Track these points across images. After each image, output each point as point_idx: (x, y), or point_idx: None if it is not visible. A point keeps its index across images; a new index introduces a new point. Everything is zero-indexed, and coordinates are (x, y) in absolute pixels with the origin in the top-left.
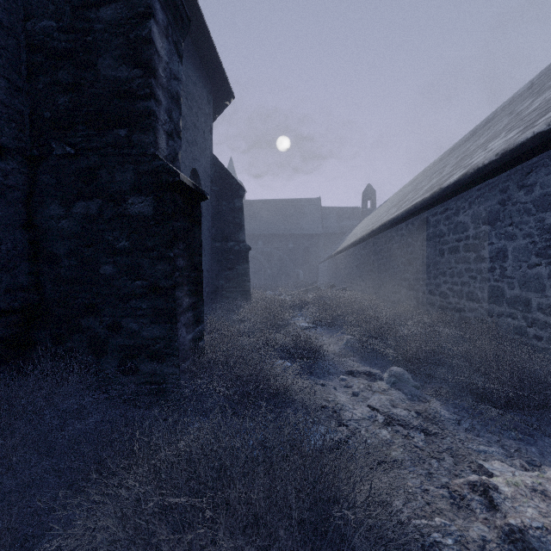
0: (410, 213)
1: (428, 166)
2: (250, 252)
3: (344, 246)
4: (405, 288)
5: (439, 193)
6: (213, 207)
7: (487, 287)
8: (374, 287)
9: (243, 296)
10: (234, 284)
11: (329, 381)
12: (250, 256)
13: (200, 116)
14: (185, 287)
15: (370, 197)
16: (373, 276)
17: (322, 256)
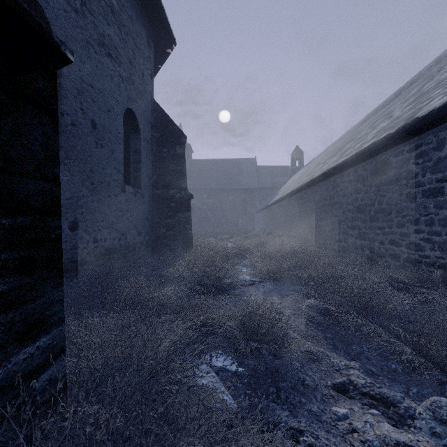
0: (363, 156)
1: (352, 127)
2: (196, 203)
3: (280, 197)
4: (354, 237)
5: (412, 125)
6: (153, 154)
7: None
8: (313, 235)
9: (184, 244)
10: (176, 232)
11: (316, 425)
12: (197, 206)
13: (137, 55)
14: None
15: (298, 157)
16: (312, 224)
17: (257, 207)
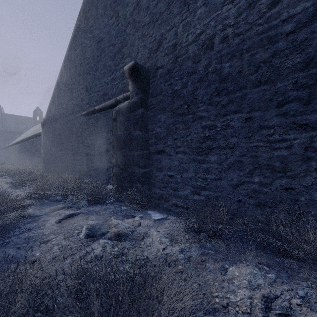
0: (29, 138)
1: None
2: None
3: (12, 143)
4: (30, 162)
5: (33, 135)
6: None
7: (40, 160)
8: (23, 162)
9: None
10: None
11: None
12: None
13: None
14: None
15: (39, 114)
16: (23, 158)
17: (2, 145)
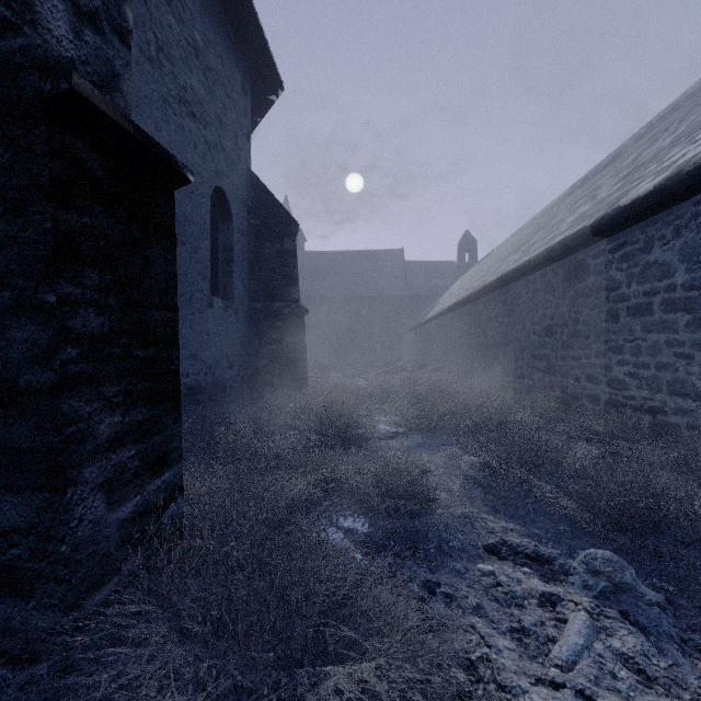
0: (552, 256)
1: (550, 204)
2: (311, 320)
3: (439, 311)
4: (542, 371)
5: (613, 216)
6: (251, 250)
7: None
8: (485, 369)
9: (296, 382)
10: (283, 364)
11: (457, 581)
12: (312, 325)
13: (229, 109)
14: (108, 387)
15: (469, 248)
16: (484, 352)
17: (406, 325)
